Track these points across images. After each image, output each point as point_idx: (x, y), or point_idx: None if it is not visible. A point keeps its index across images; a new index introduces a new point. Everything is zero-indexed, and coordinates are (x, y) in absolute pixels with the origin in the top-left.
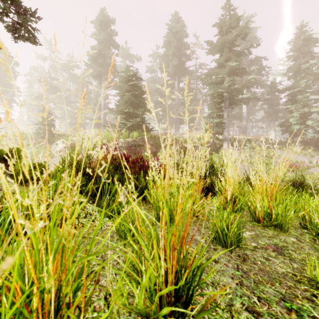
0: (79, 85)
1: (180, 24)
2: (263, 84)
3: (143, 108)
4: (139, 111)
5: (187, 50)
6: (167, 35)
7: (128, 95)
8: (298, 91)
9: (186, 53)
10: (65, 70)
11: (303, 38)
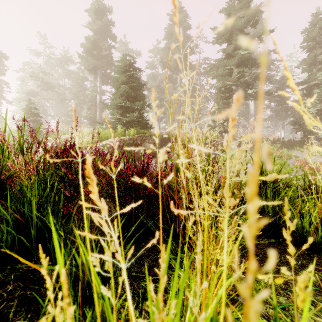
0: (74, 81)
1: (183, 14)
2: (272, 79)
3: (141, 102)
4: (137, 105)
5: (190, 42)
6: (169, 26)
7: (125, 87)
8: (314, 85)
9: (189, 45)
10: (59, 65)
11: (319, 25)
